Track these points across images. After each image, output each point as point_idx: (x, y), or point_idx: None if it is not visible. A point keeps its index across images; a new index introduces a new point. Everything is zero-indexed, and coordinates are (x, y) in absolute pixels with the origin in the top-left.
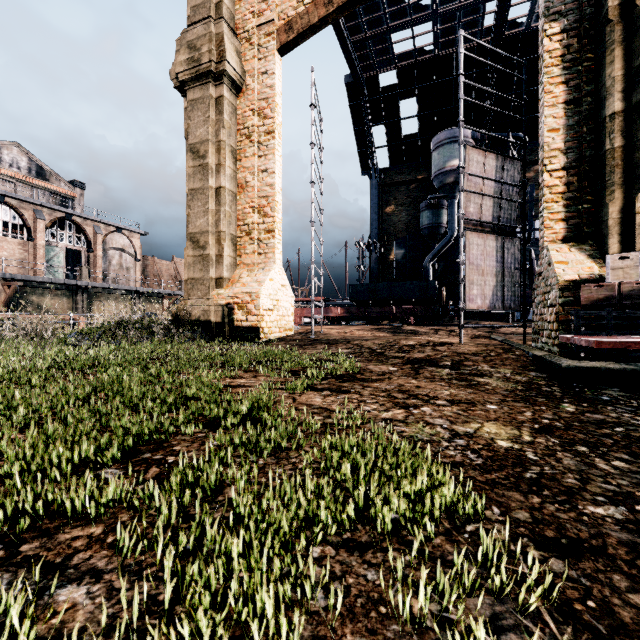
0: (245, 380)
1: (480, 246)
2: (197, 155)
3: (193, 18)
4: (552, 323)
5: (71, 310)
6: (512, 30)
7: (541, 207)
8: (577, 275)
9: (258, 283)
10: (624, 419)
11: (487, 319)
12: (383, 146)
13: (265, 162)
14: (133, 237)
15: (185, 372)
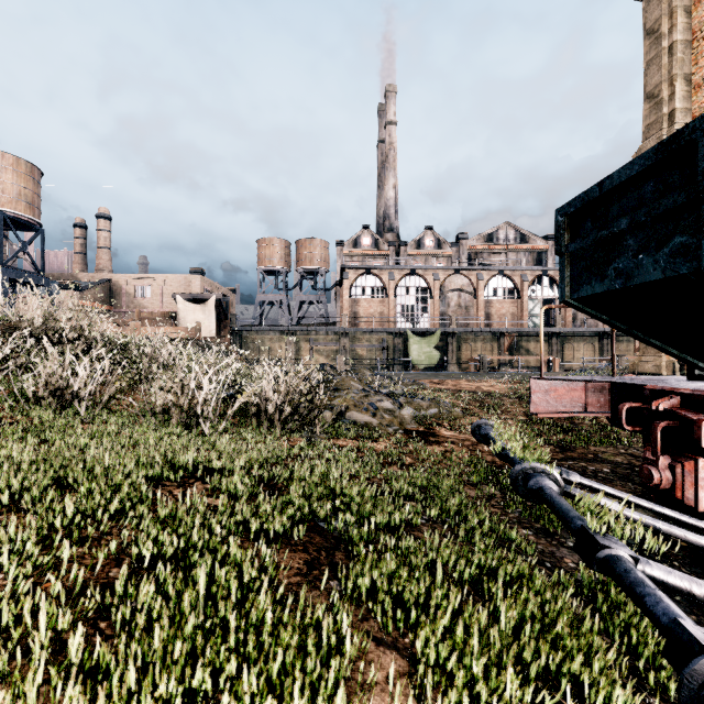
0: None
1: None
2: None
3: (646, 135)
4: None
5: (547, 352)
6: None
7: None
8: None
9: None
10: None
11: None
12: None
13: None
14: None
15: None
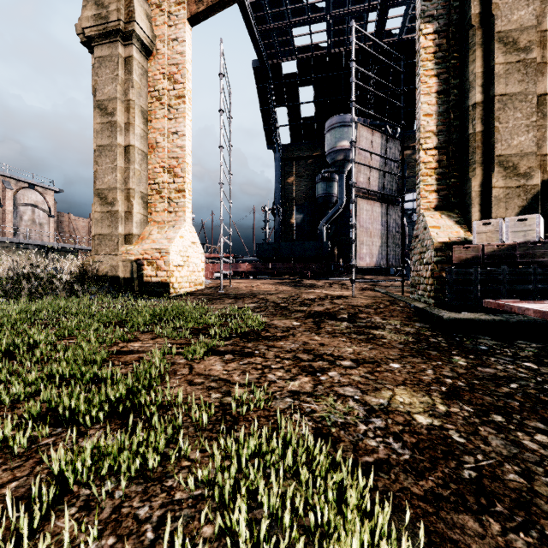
0: (141, 343)
1: (369, 211)
2: (105, 112)
3: None
4: (428, 278)
5: None
6: (388, 39)
7: (418, 180)
8: (448, 238)
9: (168, 240)
10: (511, 372)
11: (369, 274)
12: (285, 125)
13: (175, 125)
14: (47, 194)
15: (74, 335)
